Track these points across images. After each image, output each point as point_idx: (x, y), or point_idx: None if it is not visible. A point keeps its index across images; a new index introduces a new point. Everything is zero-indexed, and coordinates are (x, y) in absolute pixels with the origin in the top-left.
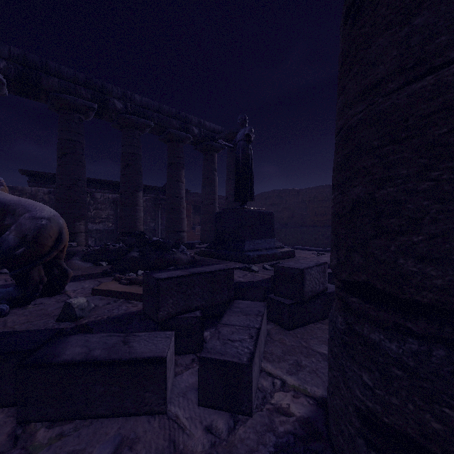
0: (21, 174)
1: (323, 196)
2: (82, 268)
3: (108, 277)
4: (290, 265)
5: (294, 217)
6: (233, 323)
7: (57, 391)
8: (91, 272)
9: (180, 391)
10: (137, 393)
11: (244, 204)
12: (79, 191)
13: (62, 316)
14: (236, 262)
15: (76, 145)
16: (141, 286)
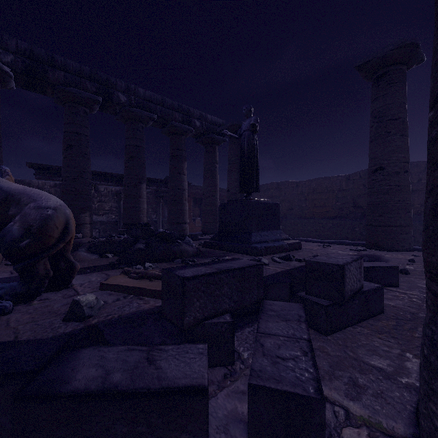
0: (28, 167)
1: (322, 188)
2: (88, 260)
3: (115, 270)
4: (324, 260)
5: (293, 209)
6: (274, 332)
7: (65, 432)
8: (98, 264)
9: (219, 423)
10: (171, 434)
11: (249, 195)
12: (84, 183)
13: (70, 315)
14: (243, 254)
15: (82, 138)
16: (152, 280)
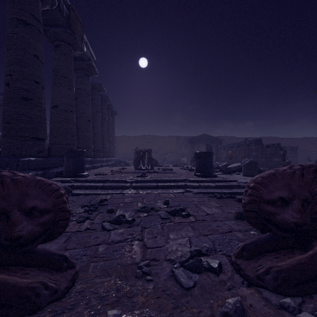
0: None
1: None
2: None
3: None
4: None
5: None
6: None
7: None
8: None
9: None
10: None
11: None
12: None
13: None
14: None
15: None
16: None
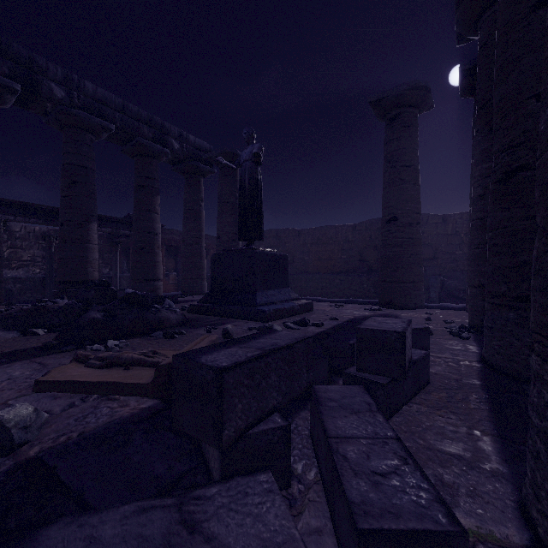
0: None
1: (327, 239)
2: (0, 341)
3: (54, 355)
4: (378, 327)
5: (295, 262)
6: (350, 434)
7: None
8: (20, 348)
9: None
10: None
11: (251, 244)
12: None
13: None
14: (245, 319)
15: None
16: (128, 368)
